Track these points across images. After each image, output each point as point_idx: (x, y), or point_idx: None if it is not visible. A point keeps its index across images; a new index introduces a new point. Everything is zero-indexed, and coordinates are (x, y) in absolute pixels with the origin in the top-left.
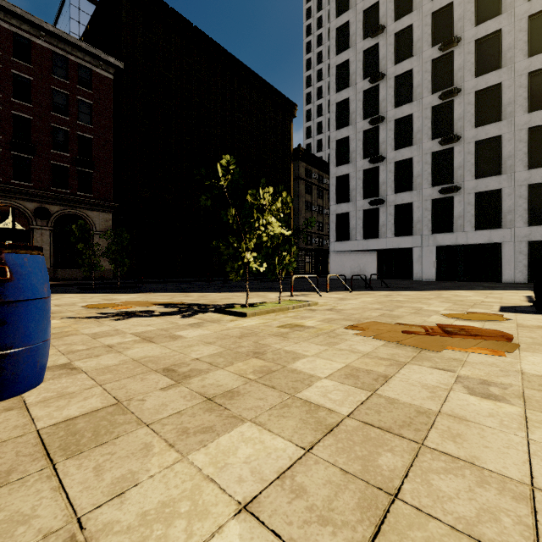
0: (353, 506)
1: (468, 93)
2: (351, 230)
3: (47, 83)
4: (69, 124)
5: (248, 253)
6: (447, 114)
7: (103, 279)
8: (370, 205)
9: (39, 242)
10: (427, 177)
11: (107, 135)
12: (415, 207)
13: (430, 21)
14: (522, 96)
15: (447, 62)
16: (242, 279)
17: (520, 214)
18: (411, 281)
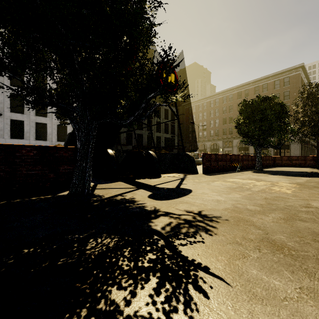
0: None
1: None
2: None
3: None
4: None
5: None
6: None
7: None
8: None
9: None
10: None
11: None
12: None
13: None
14: None
15: None
16: None
17: (32, 134)
18: None
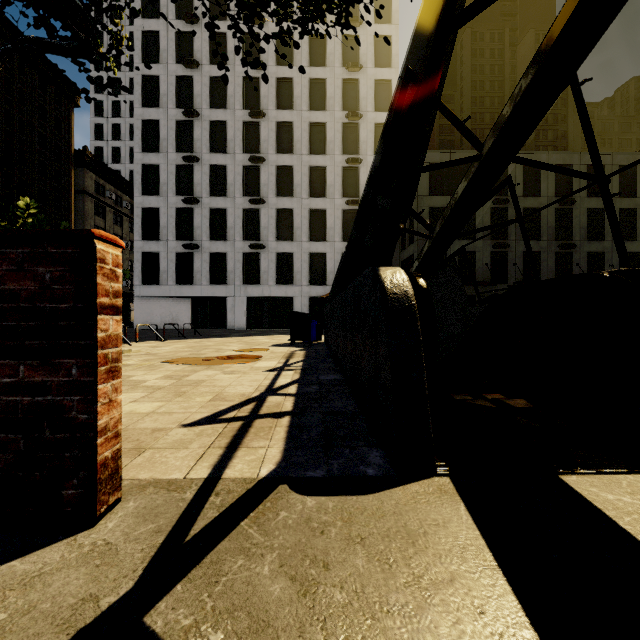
0: (172, 395)
1: (271, 165)
2: (162, 273)
3: None
4: None
5: None
6: (256, 177)
7: None
8: (184, 248)
9: None
10: (239, 230)
11: None
12: (229, 258)
13: (242, 84)
14: (306, 182)
15: (256, 129)
16: None
17: (305, 275)
18: (225, 330)
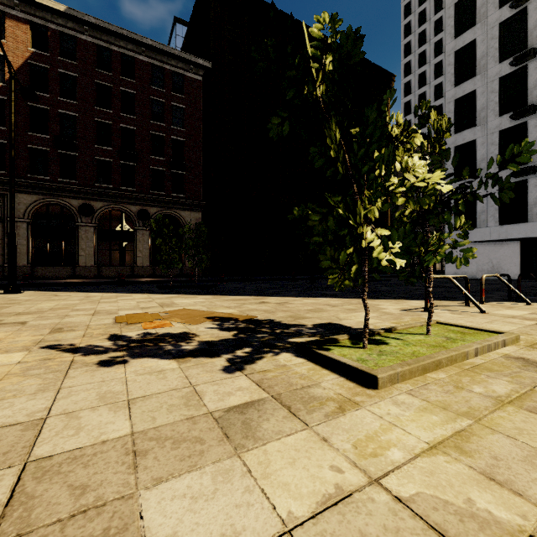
0: None
1: None
2: (479, 214)
3: (147, 94)
4: (164, 130)
5: (368, 229)
6: None
7: (192, 276)
8: (512, 177)
9: (141, 242)
10: None
11: (197, 136)
12: None
13: None
14: None
15: None
16: (355, 284)
17: None
18: None
